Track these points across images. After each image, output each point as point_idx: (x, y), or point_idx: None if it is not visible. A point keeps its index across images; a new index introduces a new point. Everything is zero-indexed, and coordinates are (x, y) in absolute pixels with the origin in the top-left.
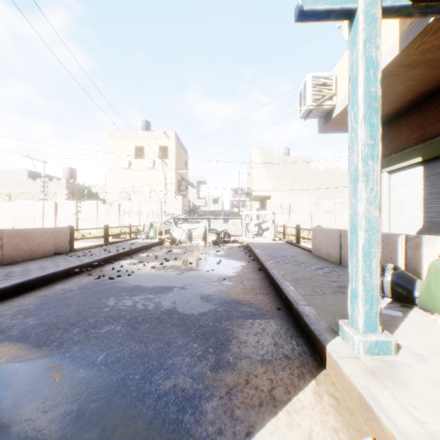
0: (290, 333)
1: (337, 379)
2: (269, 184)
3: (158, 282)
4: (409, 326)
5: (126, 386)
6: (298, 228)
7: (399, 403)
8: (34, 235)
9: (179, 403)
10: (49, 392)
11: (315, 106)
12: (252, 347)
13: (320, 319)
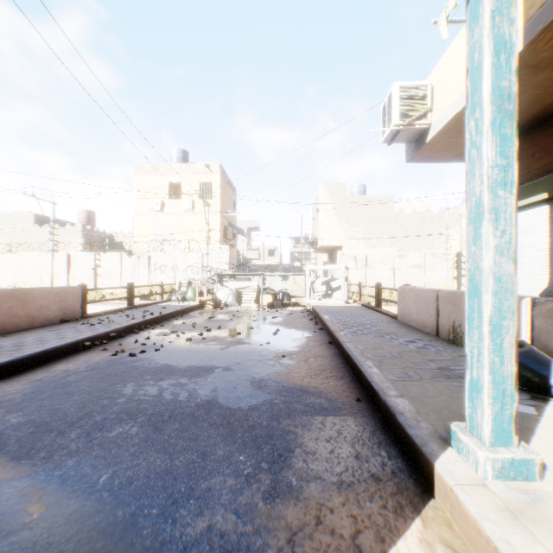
0: (377, 437)
1: (453, 517)
2: (339, 231)
3: (195, 360)
4: (550, 431)
5: (136, 528)
6: (378, 287)
7: None
8: (33, 297)
9: None
10: (19, 539)
11: (403, 125)
12: (324, 461)
13: (420, 418)
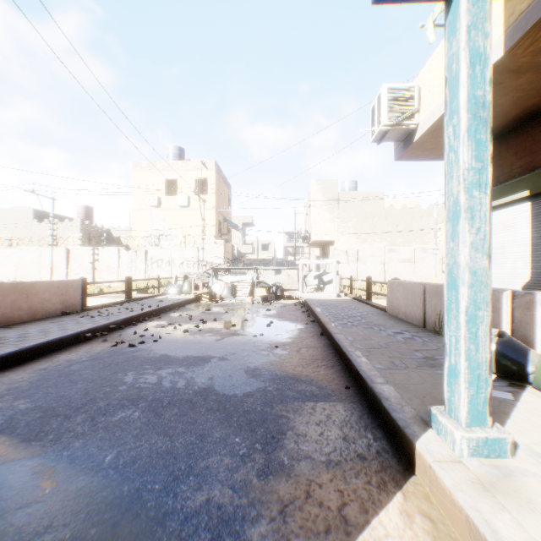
0: (364, 421)
1: (432, 491)
2: (331, 226)
3: (191, 350)
4: (524, 414)
5: (141, 501)
6: (368, 281)
7: (528, 534)
8: (35, 290)
9: (214, 528)
10: (33, 511)
11: (392, 125)
12: (314, 442)
13: (404, 403)
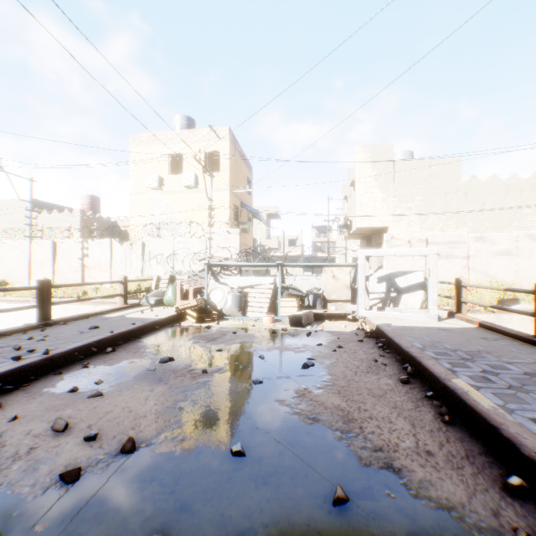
0: None
1: None
2: (384, 208)
3: None
4: None
5: None
6: None
7: None
8: None
9: None
10: None
11: None
12: None
13: None
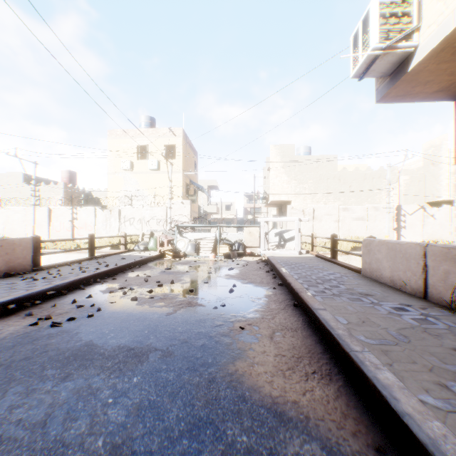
0: None
1: None
2: (289, 187)
3: (129, 334)
4: None
5: None
6: (333, 239)
7: None
8: None
9: None
10: None
11: (383, 49)
12: None
13: None
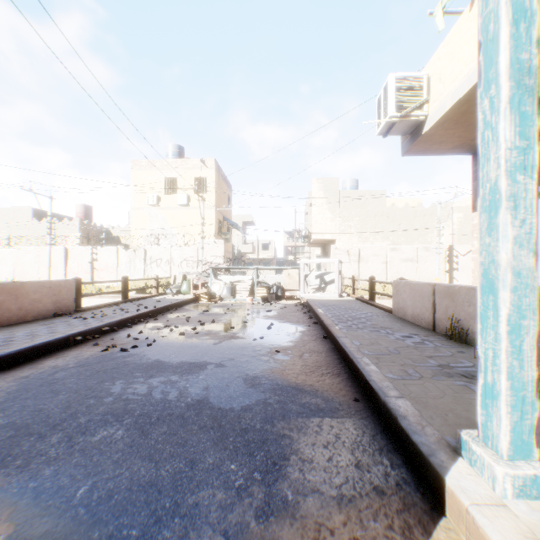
0: (378, 442)
1: None
2: (333, 225)
3: (187, 355)
4: None
5: None
6: (372, 281)
7: None
8: (25, 291)
9: None
10: None
11: (399, 117)
12: (322, 470)
13: (425, 423)
